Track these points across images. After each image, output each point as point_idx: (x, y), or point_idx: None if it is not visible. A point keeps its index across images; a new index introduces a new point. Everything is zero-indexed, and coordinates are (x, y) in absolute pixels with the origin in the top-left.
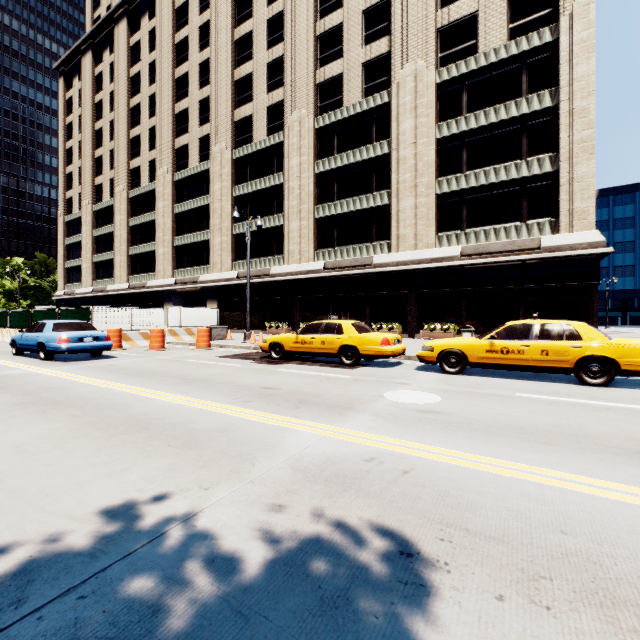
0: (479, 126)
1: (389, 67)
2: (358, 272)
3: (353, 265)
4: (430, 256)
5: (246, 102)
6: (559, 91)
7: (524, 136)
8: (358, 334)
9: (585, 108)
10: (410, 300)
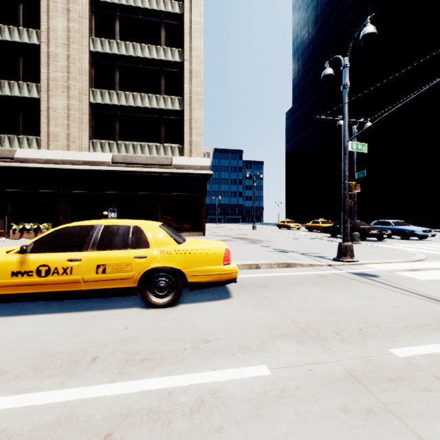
0: (129, 55)
1: None
2: None
3: None
4: (83, 158)
5: None
6: (184, 52)
7: (162, 77)
8: None
9: (199, 71)
10: (62, 200)
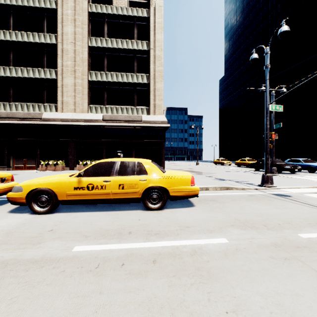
0: (113, 47)
1: None
2: (29, 122)
3: (26, 117)
4: (84, 118)
5: None
6: (150, 43)
7: (135, 61)
8: None
9: (160, 56)
10: (71, 145)
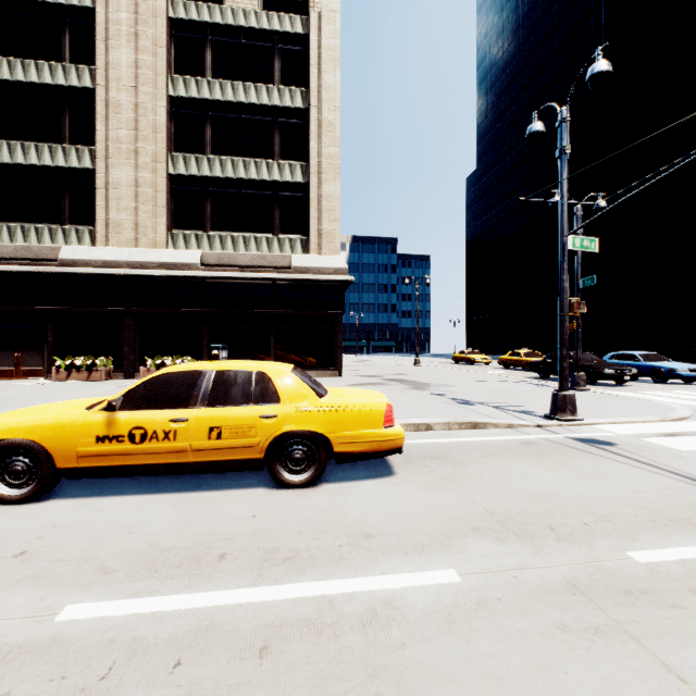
0: (226, 100)
1: None
2: (28, 269)
3: (20, 257)
4: (158, 259)
5: None
6: (310, 94)
7: (277, 133)
8: None
9: (332, 122)
10: (127, 322)
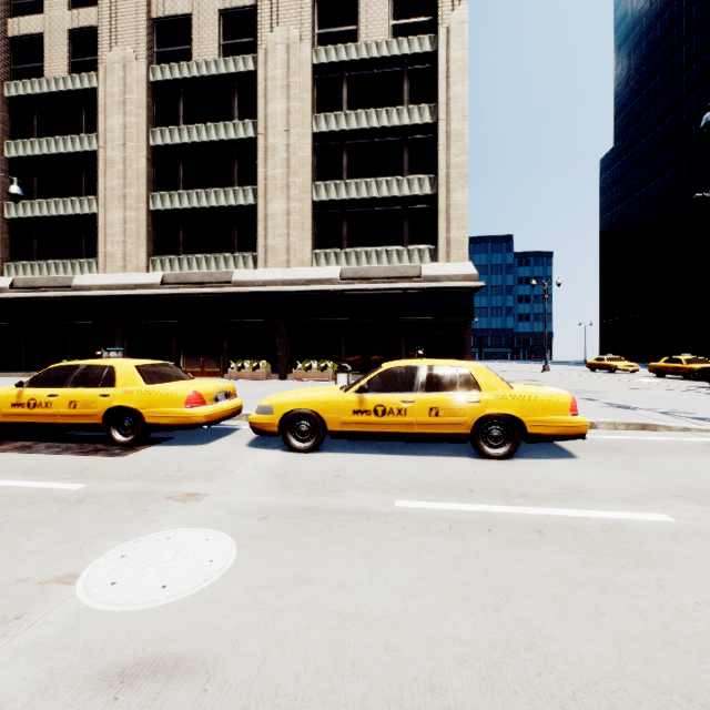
0: (360, 128)
1: (256, 26)
2: (212, 291)
3: (205, 281)
4: (305, 276)
5: (31, 11)
6: (438, 108)
7: (406, 150)
8: (145, 386)
9: (461, 132)
10: (281, 331)
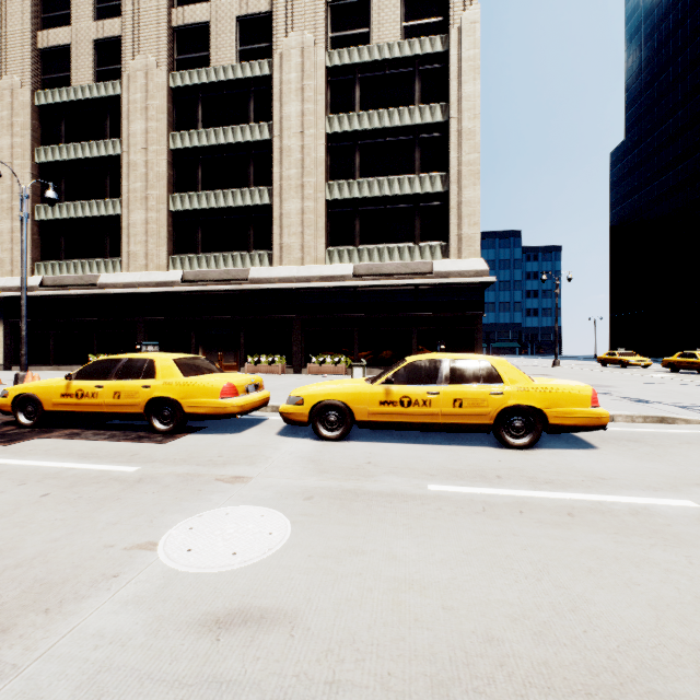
0: (373, 128)
1: (271, 32)
2: (229, 288)
3: (223, 278)
4: (319, 273)
5: (59, 24)
6: (449, 107)
7: (417, 149)
8: (183, 378)
9: (472, 130)
10: (296, 326)
